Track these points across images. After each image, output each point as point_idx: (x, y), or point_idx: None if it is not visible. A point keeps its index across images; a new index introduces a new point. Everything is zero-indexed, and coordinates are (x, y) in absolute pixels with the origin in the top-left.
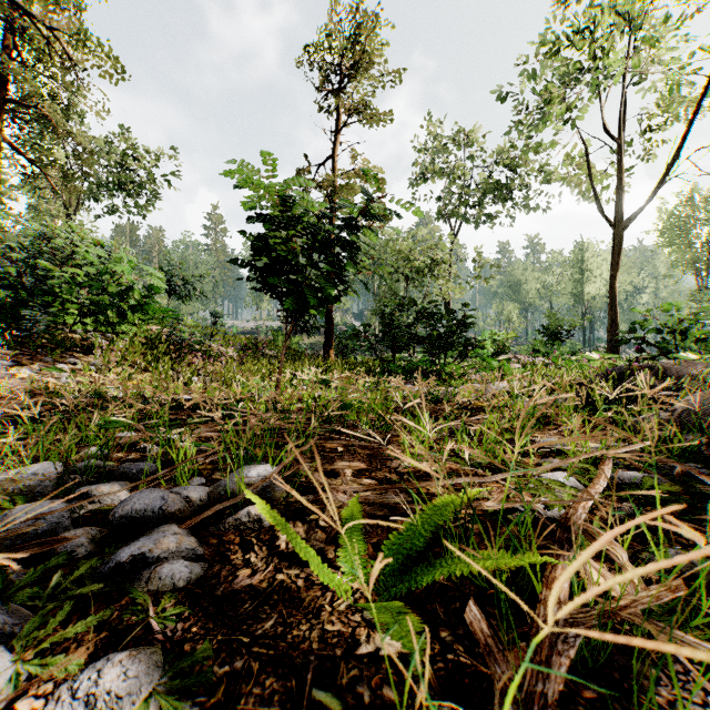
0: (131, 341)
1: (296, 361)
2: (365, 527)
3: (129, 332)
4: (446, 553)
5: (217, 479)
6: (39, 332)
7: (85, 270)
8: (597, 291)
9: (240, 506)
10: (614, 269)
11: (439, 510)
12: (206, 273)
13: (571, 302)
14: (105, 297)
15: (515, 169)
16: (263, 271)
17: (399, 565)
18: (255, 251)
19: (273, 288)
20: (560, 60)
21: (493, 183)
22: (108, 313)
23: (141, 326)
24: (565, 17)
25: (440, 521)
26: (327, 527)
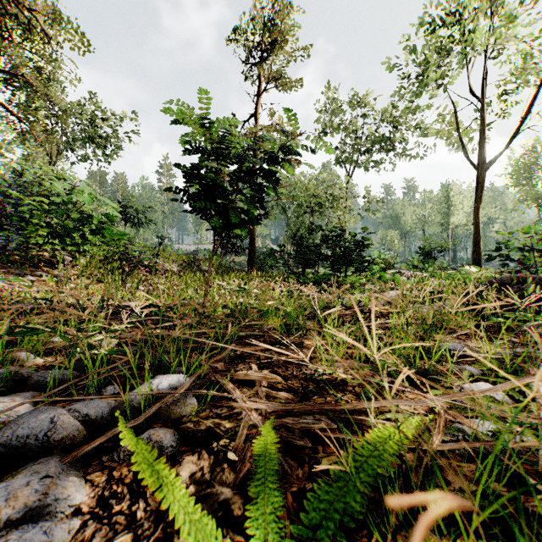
0: (91, 258)
1: (226, 275)
2: (282, 465)
3: (90, 251)
4: (387, 507)
5: (132, 388)
6: (11, 249)
7: (52, 199)
8: (459, 221)
9: (145, 424)
10: (477, 201)
11: (376, 450)
12: (155, 205)
13: (440, 230)
14: (69, 222)
15: (397, 125)
16: (192, 195)
17: (330, 539)
18: (186, 178)
19: (201, 211)
20: (434, 37)
21: (380, 137)
22: (74, 236)
23: (101, 247)
24: (438, 3)
25: (381, 469)
26: (237, 461)
